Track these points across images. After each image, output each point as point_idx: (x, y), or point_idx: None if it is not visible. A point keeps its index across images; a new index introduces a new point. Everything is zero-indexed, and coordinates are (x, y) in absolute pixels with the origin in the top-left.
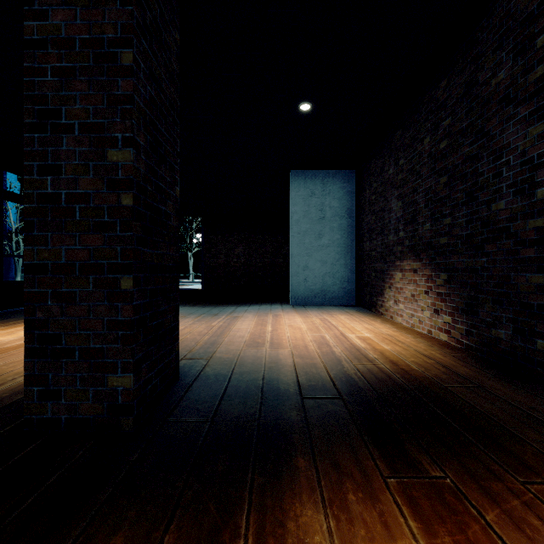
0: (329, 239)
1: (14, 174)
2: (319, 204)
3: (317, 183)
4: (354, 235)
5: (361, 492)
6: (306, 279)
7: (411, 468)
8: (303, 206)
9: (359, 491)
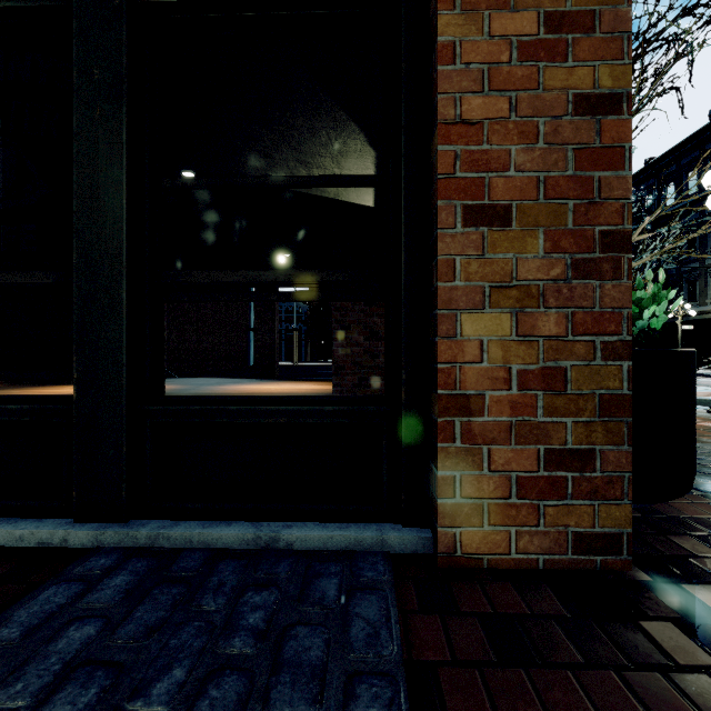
0: None
1: None
2: None
3: None
4: None
5: (2, 390)
6: None
7: (8, 389)
8: None
9: (2, 390)
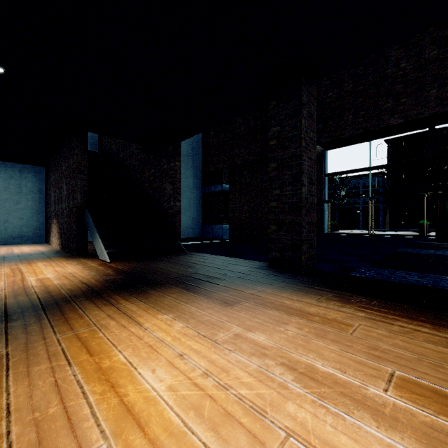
0: (25, 205)
1: None
2: (17, 184)
3: (16, 171)
4: (44, 204)
5: None
6: (7, 228)
7: None
8: (4, 183)
9: None
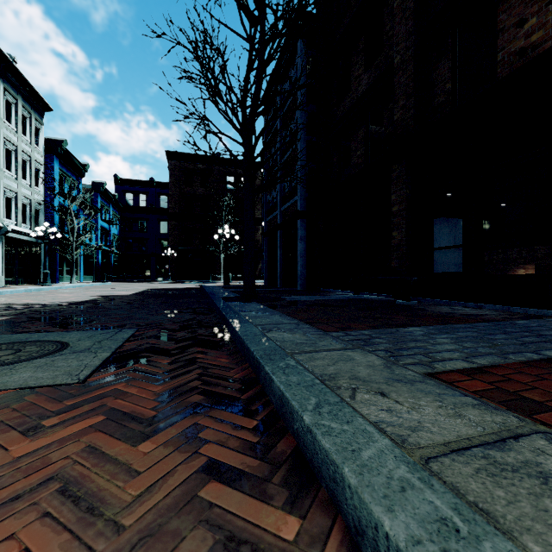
0: (457, 254)
1: (57, 171)
2: (453, 236)
3: (453, 225)
4: None
5: None
6: None
7: None
8: (447, 236)
9: None
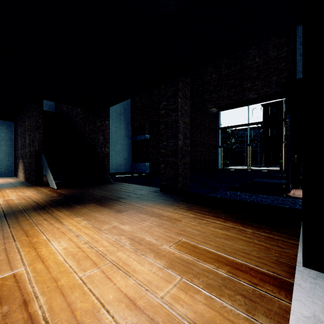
0: None
1: None
2: None
3: None
4: (13, 148)
5: None
6: None
7: None
8: None
9: None
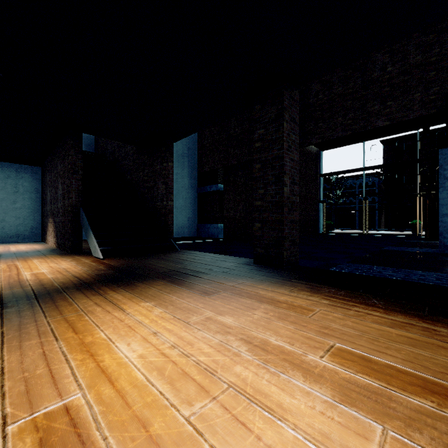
0: (22, 204)
1: None
2: (14, 183)
3: (12, 171)
4: (40, 203)
5: None
6: (3, 227)
7: None
8: (1, 183)
9: None
